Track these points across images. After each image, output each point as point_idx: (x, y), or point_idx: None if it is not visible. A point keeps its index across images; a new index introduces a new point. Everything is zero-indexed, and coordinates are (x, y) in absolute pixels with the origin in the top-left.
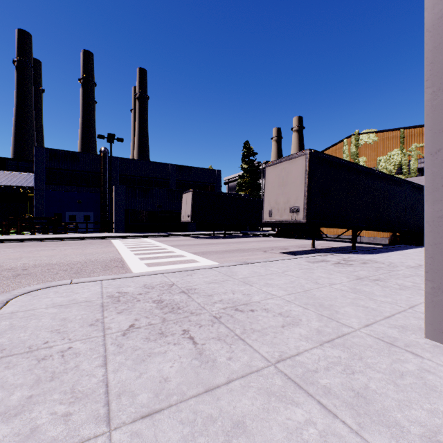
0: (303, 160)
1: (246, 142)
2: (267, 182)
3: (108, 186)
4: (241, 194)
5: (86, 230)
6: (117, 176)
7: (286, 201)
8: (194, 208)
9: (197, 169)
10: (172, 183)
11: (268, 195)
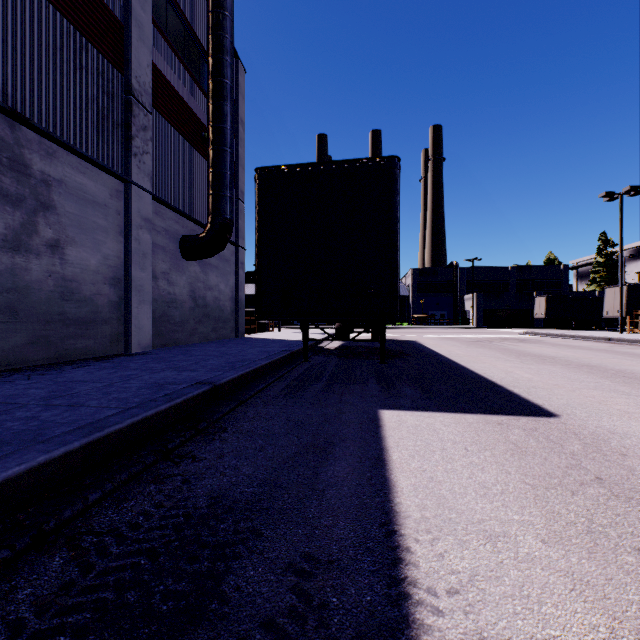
0: (624, 288)
1: (602, 234)
2: (605, 296)
3: (458, 291)
4: (595, 291)
5: (456, 324)
6: (464, 283)
7: (615, 307)
8: (547, 308)
9: (539, 267)
10: (511, 283)
11: (605, 303)
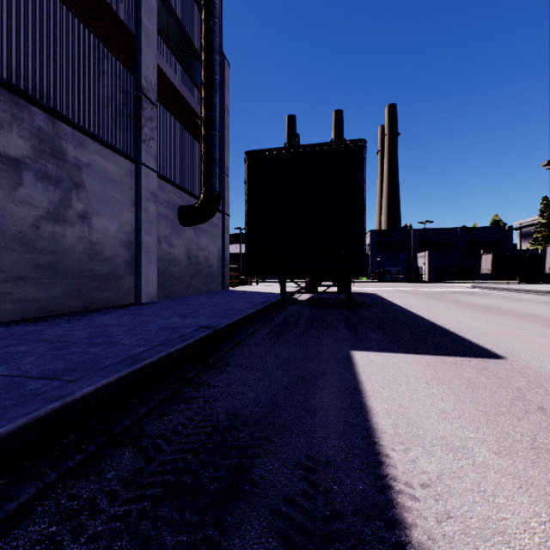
0: None
1: (544, 198)
2: (547, 254)
3: (412, 250)
4: (537, 249)
5: (410, 278)
6: (417, 242)
7: None
8: (493, 264)
9: (485, 228)
10: (460, 242)
11: (547, 260)
